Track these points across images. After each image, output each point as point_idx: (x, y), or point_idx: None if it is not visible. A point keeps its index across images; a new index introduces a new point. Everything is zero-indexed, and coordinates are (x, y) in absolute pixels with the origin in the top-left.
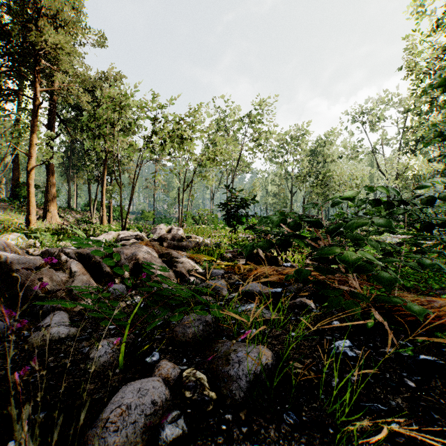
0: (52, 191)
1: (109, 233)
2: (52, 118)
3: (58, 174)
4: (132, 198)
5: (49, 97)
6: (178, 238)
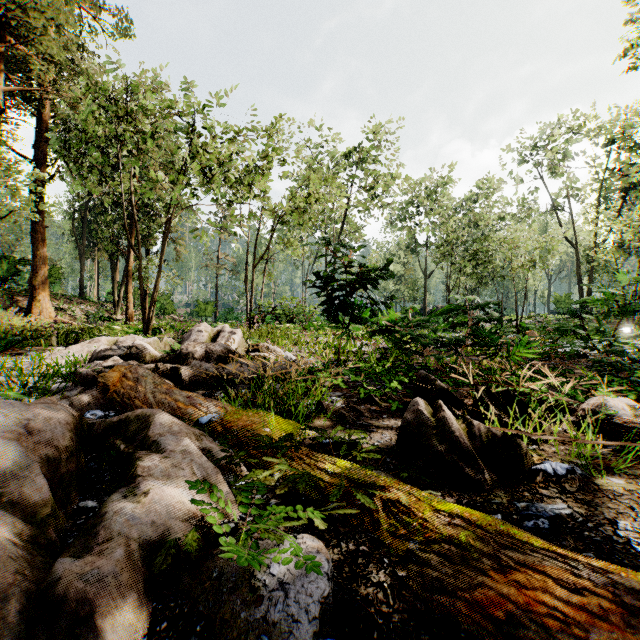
0: (43, 268)
1: (95, 339)
2: (42, 148)
3: (71, 246)
4: (159, 277)
5: (38, 114)
6: (219, 354)
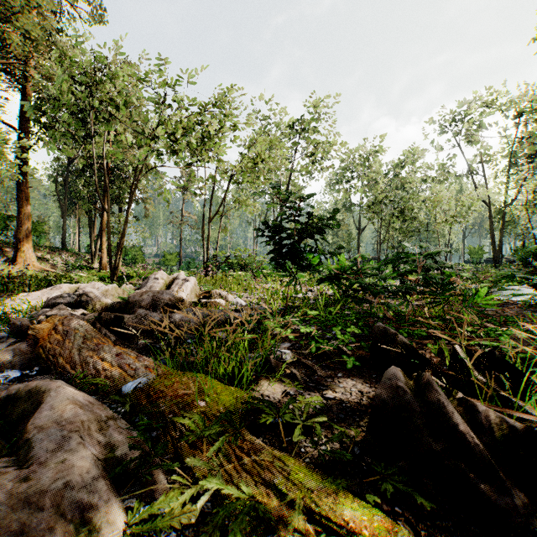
0: (27, 223)
1: (57, 286)
2: (27, 119)
3: (57, 206)
4: (124, 229)
5: (23, 89)
6: (166, 302)
